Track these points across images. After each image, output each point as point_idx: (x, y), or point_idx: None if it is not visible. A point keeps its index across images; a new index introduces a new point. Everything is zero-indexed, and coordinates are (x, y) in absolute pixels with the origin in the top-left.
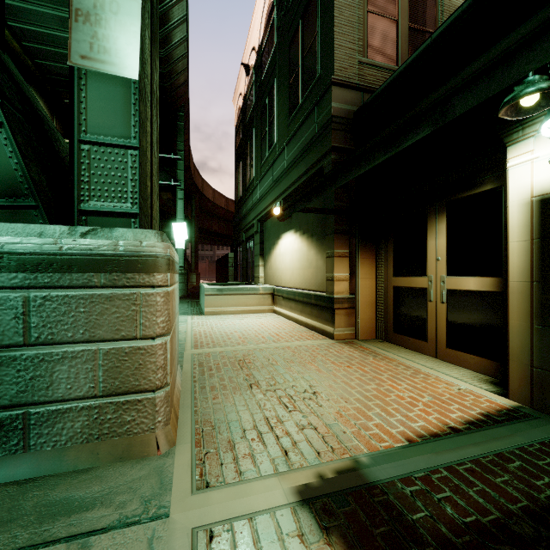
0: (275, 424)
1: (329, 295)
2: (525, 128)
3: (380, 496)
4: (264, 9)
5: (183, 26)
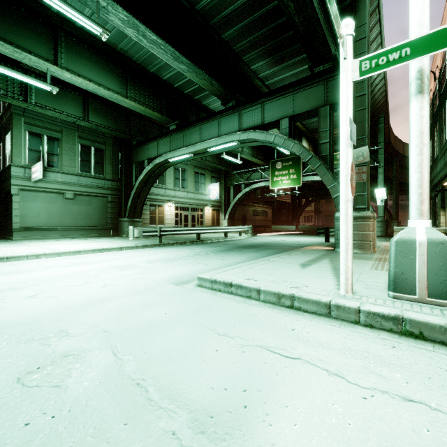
0: None
1: None
2: None
3: None
4: None
5: (381, 81)
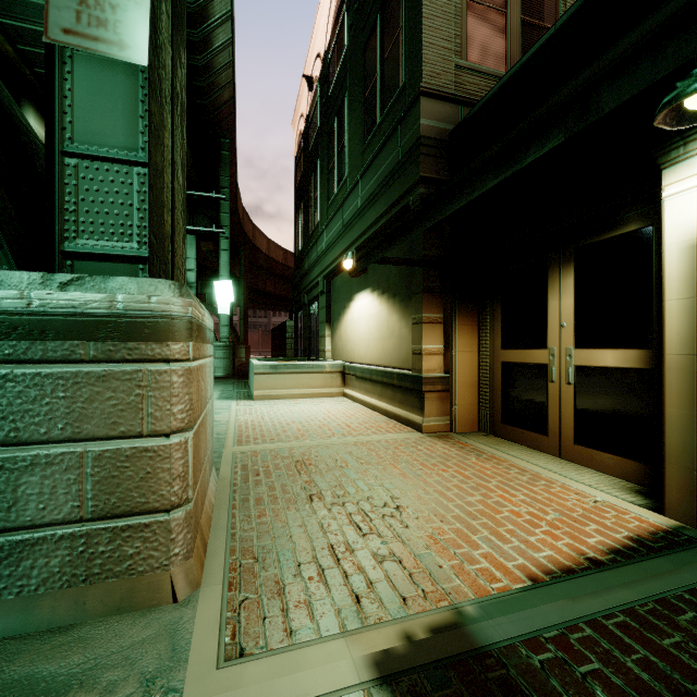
0: (343, 555)
1: (417, 373)
2: (688, 143)
3: (496, 670)
4: (331, 4)
5: (227, 25)
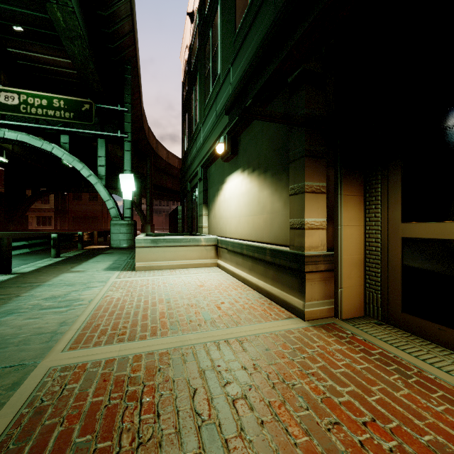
0: None
1: (296, 250)
2: None
3: None
4: None
5: None
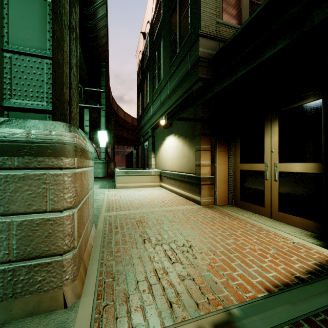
0: (162, 276)
1: (197, 175)
2: None
3: None
4: None
5: (104, 6)
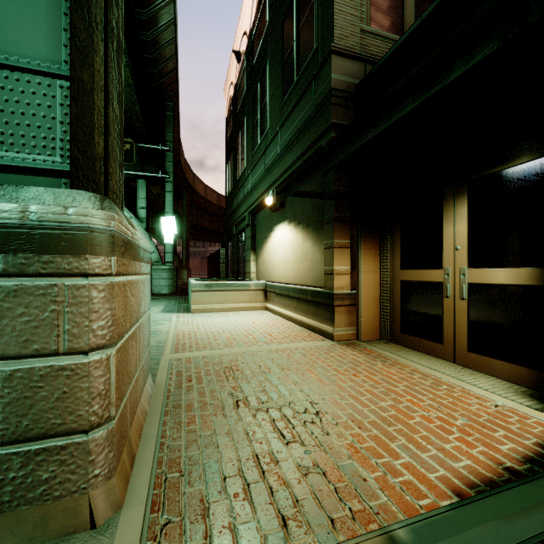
0: (268, 467)
1: (328, 290)
2: None
3: None
4: None
5: (170, 7)
